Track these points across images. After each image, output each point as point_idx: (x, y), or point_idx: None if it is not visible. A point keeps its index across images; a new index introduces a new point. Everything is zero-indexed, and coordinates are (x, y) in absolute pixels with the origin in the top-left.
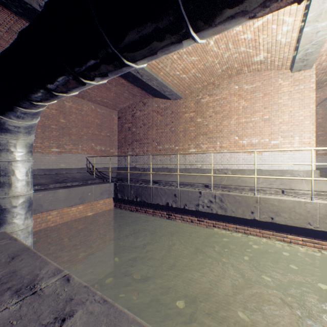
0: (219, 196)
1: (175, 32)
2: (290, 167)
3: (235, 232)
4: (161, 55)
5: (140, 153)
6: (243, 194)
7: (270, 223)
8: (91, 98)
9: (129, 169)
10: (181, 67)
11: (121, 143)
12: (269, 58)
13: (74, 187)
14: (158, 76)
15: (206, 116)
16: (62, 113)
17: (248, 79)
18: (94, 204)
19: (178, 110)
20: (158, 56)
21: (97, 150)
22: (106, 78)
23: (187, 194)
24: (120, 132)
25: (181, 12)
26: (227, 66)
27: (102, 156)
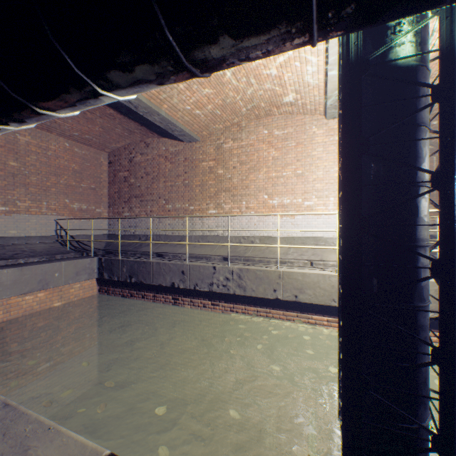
0: (238, 271)
1: (83, 89)
2: (325, 233)
3: (256, 317)
4: (84, 107)
5: (142, 214)
6: (265, 268)
7: (294, 302)
8: (63, 132)
9: (120, 237)
10: (192, 100)
11: (113, 199)
12: (299, 100)
13: (30, 265)
14: (161, 110)
15: (229, 167)
16: (13, 151)
17: (279, 123)
18: (64, 289)
19: (193, 157)
20: (81, 107)
21: (75, 209)
22: (27, 124)
23: (199, 271)
24: (112, 184)
25: (76, 72)
26: (252, 104)
27: (81, 218)
